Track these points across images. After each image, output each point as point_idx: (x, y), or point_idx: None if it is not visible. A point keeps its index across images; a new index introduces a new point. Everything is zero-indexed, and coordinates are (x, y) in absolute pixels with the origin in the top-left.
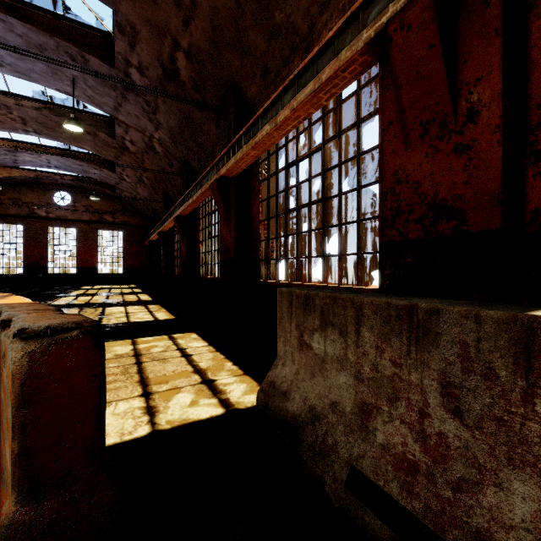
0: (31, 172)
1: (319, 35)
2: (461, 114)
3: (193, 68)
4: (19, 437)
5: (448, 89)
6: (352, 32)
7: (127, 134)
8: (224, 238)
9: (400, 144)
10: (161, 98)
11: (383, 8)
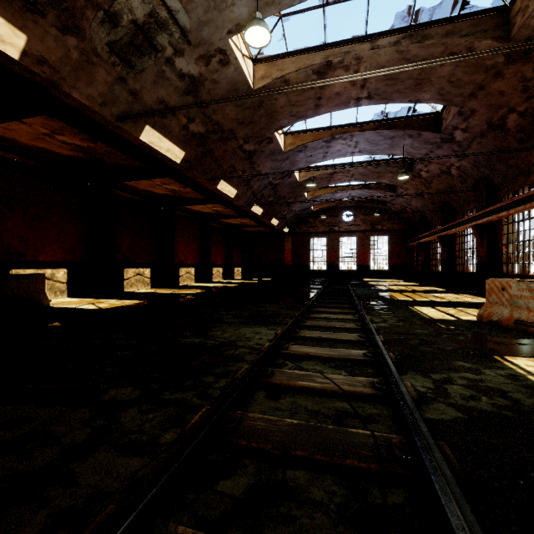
0: (333, 202)
1: None
2: None
3: (524, 119)
4: None
5: None
6: None
7: (425, 167)
8: None
9: None
10: (477, 141)
11: None
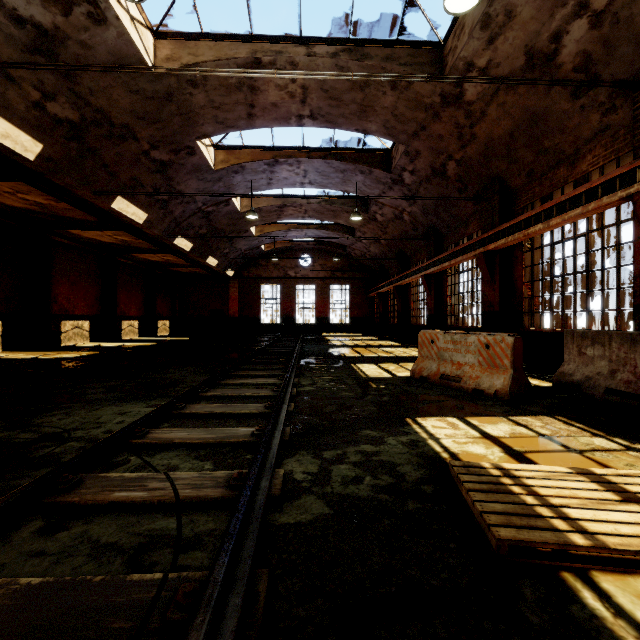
0: (288, 242)
1: (584, 157)
2: None
3: (461, 169)
4: (512, 357)
5: None
6: (610, 187)
7: (380, 210)
8: (486, 296)
9: None
10: (424, 186)
11: (631, 182)
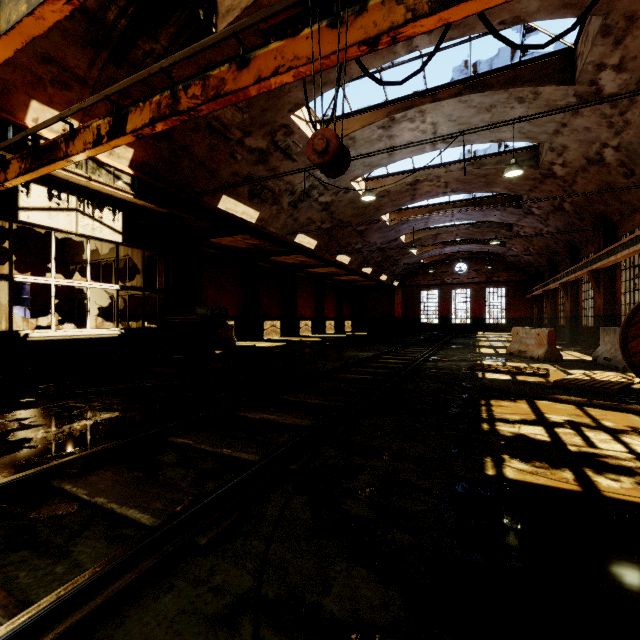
0: (444, 254)
1: None
2: None
3: (574, 207)
4: (547, 340)
5: None
6: (638, 240)
7: (521, 230)
8: (596, 302)
9: None
10: (551, 216)
11: None
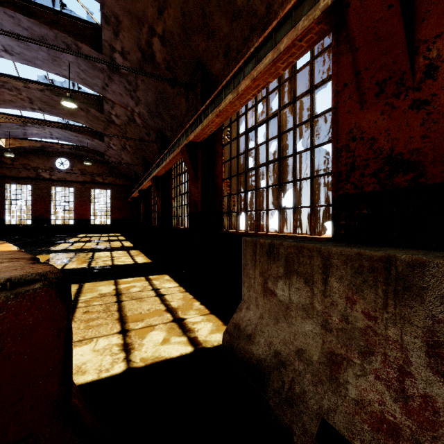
0: (38, 142)
1: (276, 14)
2: (419, 71)
3: (167, 50)
4: None
5: (406, 47)
6: (308, 4)
7: (113, 110)
8: (192, 194)
9: (355, 104)
10: (140, 78)
11: None
